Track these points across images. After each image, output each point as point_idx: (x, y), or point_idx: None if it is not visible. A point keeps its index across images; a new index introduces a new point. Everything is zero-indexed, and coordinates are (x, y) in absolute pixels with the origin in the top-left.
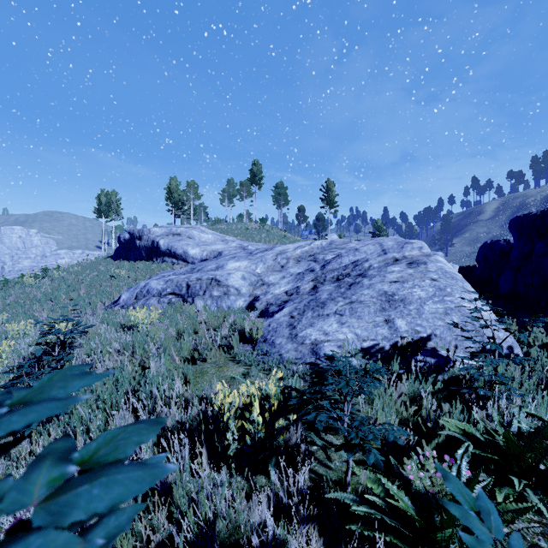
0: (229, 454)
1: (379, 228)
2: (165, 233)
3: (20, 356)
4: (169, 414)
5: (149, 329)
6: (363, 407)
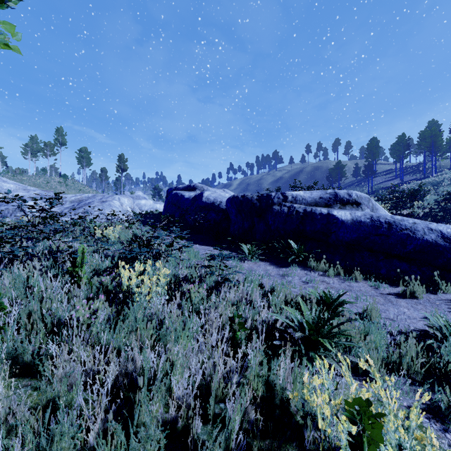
0: None
1: (157, 189)
2: None
3: None
4: None
5: None
6: None
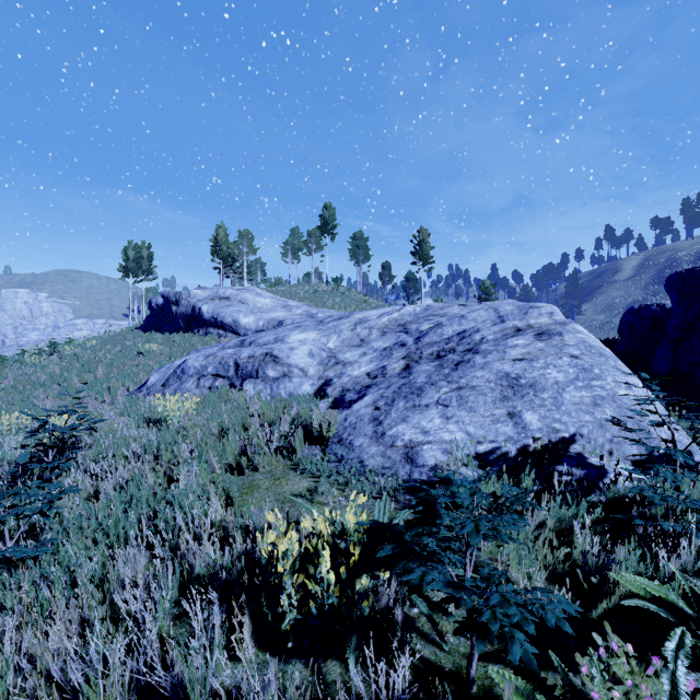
0: (283, 628)
1: (487, 290)
2: (210, 296)
3: (4, 462)
4: (199, 554)
5: (182, 424)
6: (484, 544)
